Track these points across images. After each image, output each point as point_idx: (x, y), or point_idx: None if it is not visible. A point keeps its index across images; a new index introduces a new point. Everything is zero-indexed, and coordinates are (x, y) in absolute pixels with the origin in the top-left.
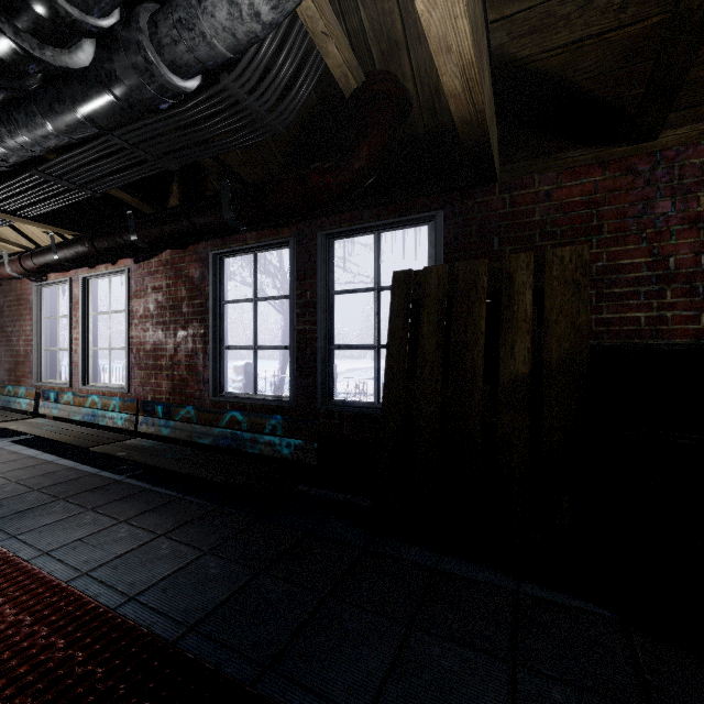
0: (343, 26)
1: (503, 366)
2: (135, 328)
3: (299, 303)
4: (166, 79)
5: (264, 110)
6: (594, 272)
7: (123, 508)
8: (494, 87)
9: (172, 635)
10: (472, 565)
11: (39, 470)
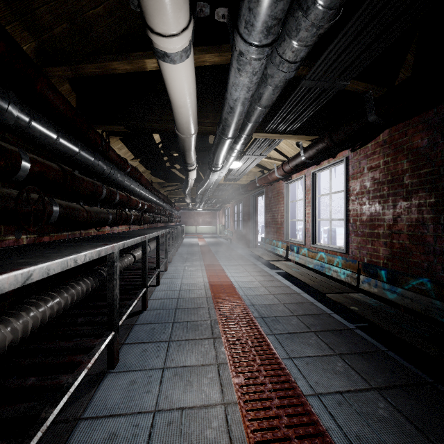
0: None
1: None
2: (352, 203)
3: None
4: None
5: None
6: None
7: (368, 368)
8: None
9: None
10: None
11: (293, 298)
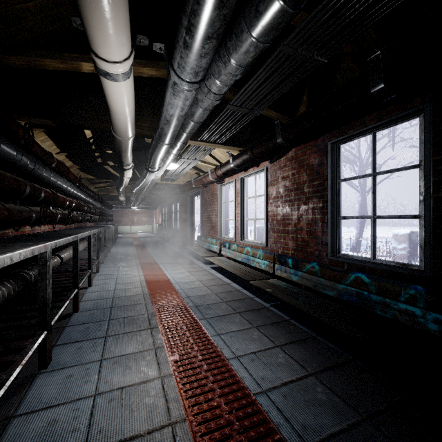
0: None
1: None
2: (270, 205)
3: (437, 169)
4: None
5: None
6: None
7: (275, 333)
8: None
9: None
10: None
11: (224, 288)
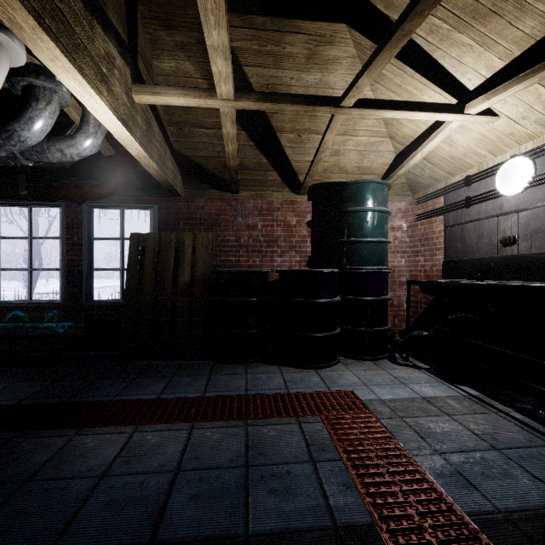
0: None
1: (180, 278)
2: None
3: (69, 243)
4: (23, 163)
5: None
6: (219, 241)
7: None
8: (177, 161)
9: (12, 403)
10: (166, 361)
11: None
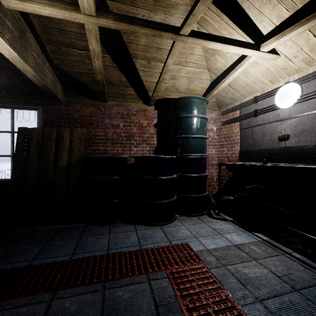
0: None
1: (59, 162)
2: None
3: None
4: None
5: None
6: (91, 135)
7: None
8: (58, 74)
9: None
10: (47, 226)
11: None
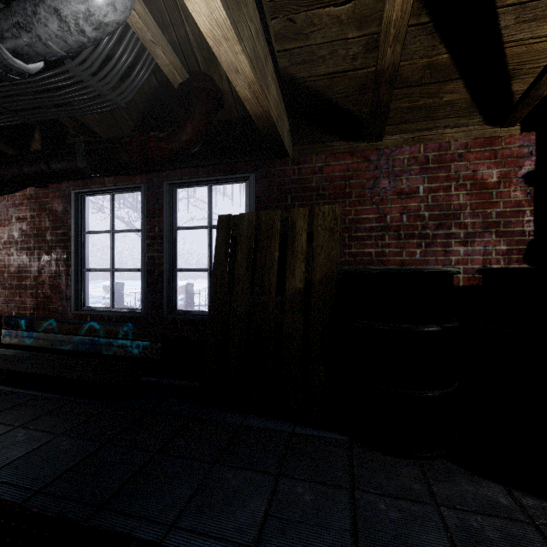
0: (174, 34)
1: (288, 283)
2: None
3: (149, 235)
4: (9, 62)
5: (106, 89)
6: (347, 222)
7: None
8: (284, 94)
9: (20, 498)
10: (267, 420)
11: None
